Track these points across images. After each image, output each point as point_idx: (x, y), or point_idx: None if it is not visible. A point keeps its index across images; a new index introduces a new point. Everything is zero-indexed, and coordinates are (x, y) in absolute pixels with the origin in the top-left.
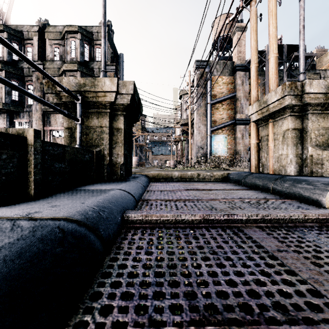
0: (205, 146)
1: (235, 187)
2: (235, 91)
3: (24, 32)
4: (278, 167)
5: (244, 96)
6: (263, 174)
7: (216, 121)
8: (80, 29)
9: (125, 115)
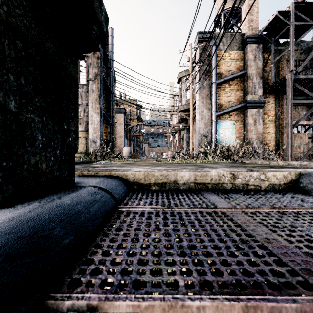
0: (210, 134)
1: None
2: (245, 68)
3: None
4: None
5: (257, 74)
6: None
7: (222, 104)
8: None
9: None
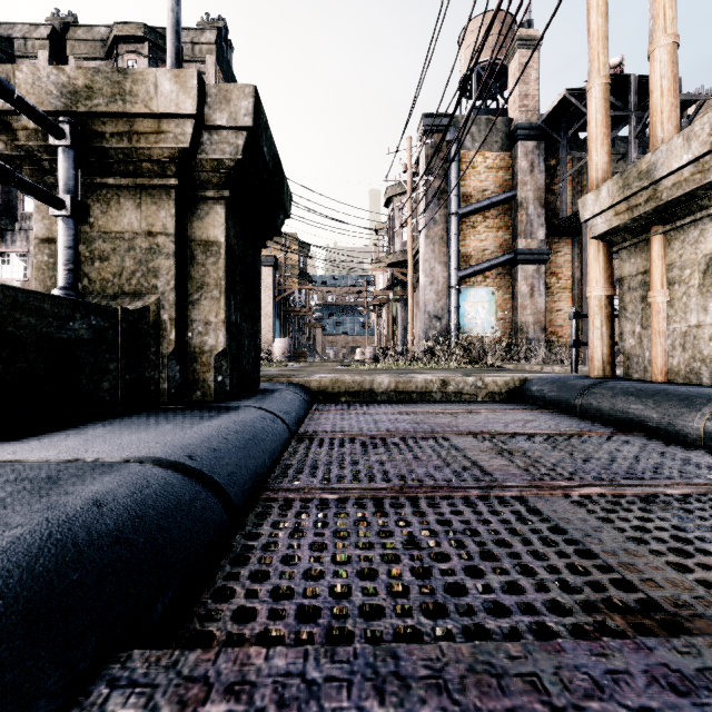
0: (446, 314)
1: (566, 424)
2: (514, 187)
3: (17, 39)
4: (685, 364)
5: (535, 199)
6: (647, 384)
7: (470, 256)
8: (150, 33)
9: (230, 203)
